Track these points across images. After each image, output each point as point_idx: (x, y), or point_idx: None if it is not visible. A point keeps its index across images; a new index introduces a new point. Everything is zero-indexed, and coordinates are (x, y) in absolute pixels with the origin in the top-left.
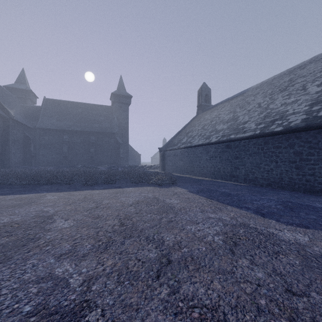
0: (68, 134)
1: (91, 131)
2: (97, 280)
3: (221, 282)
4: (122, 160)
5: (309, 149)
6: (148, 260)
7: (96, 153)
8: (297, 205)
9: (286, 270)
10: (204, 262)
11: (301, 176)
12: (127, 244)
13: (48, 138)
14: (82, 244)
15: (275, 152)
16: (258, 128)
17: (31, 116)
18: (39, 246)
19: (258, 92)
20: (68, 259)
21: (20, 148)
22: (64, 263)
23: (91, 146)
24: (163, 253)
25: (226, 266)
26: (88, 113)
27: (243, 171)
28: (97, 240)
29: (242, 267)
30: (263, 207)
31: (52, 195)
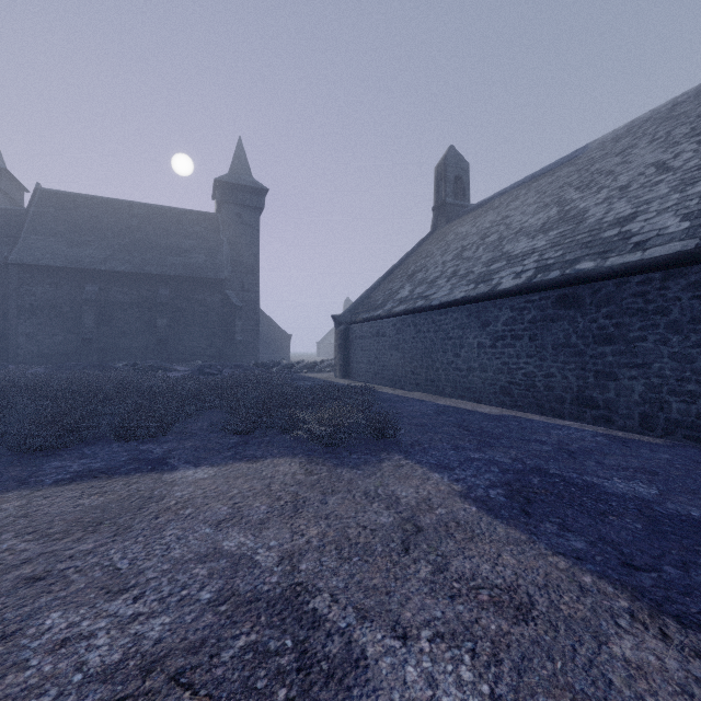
0: (98, 281)
1: (161, 273)
2: None
3: None
4: (240, 349)
5: None
6: None
7: (173, 330)
8: None
9: None
10: None
11: None
12: None
13: (43, 291)
14: None
15: None
16: None
17: None
18: None
19: (632, 143)
20: None
21: None
22: None
23: (160, 313)
24: None
25: None
26: (154, 229)
27: (639, 387)
28: None
29: None
30: None
31: None
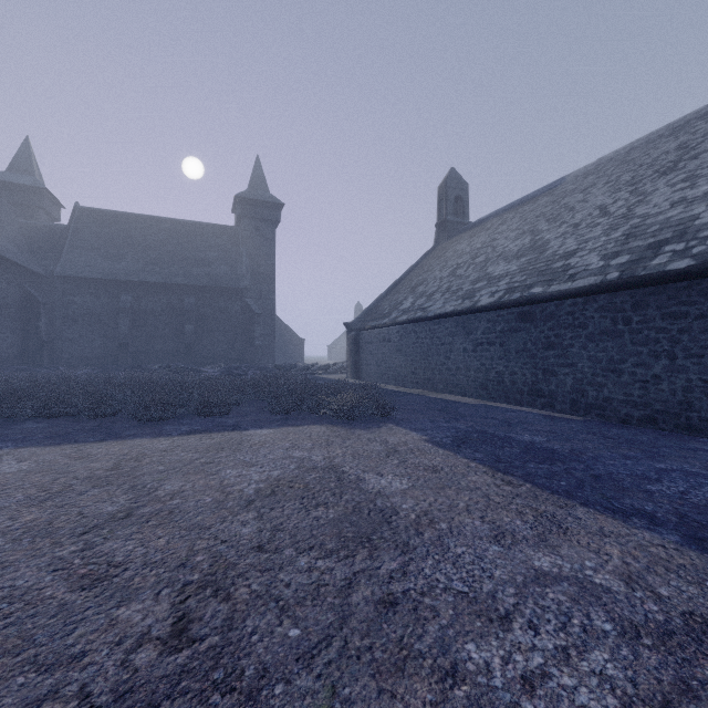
0: (132, 291)
1: (187, 283)
2: None
3: None
4: (259, 353)
5: None
6: None
7: (198, 335)
8: None
9: None
10: None
11: None
12: None
13: (84, 300)
14: None
15: (668, 329)
16: (612, 266)
17: (45, 249)
18: None
19: (594, 182)
20: None
21: (12, 324)
22: None
23: (187, 320)
24: None
25: None
26: (180, 242)
27: (570, 381)
28: None
29: None
30: (697, 509)
31: (21, 458)
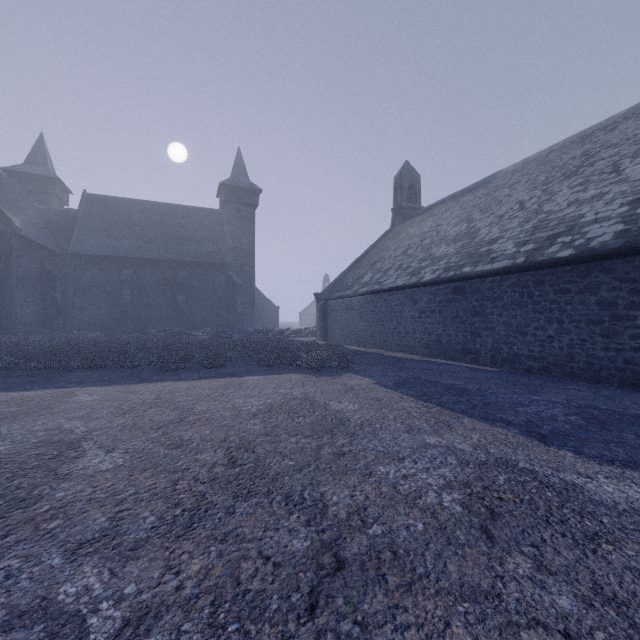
0: (132, 266)
1: (179, 259)
2: (158, 622)
3: (470, 626)
4: (240, 319)
5: (632, 296)
6: (289, 559)
7: (188, 304)
8: (612, 415)
9: (626, 589)
10: (423, 566)
11: (613, 353)
12: (240, 513)
13: (92, 274)
14: (135, 513)
15: (558, 301)
16: (521, 252)
17: (58, 231)
18: (34, 520)
19: (519, 179)
20: (95, 557)
21: (34, 295)
22: (85, 568)
23: (179, 291)
24: (325, 538)
25: (479, 578)
26: (172, 224)
27: (490, 341)
28: (172, 503)
29: (517, 581)
30: (541, 419)
31: (89, 392)
